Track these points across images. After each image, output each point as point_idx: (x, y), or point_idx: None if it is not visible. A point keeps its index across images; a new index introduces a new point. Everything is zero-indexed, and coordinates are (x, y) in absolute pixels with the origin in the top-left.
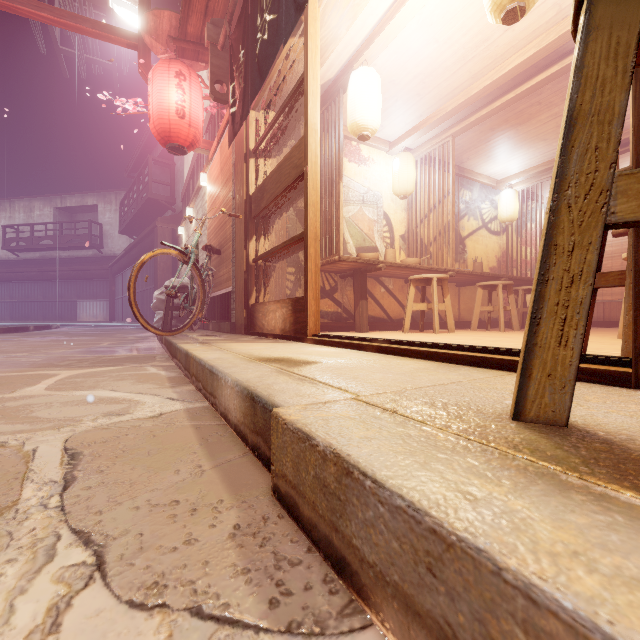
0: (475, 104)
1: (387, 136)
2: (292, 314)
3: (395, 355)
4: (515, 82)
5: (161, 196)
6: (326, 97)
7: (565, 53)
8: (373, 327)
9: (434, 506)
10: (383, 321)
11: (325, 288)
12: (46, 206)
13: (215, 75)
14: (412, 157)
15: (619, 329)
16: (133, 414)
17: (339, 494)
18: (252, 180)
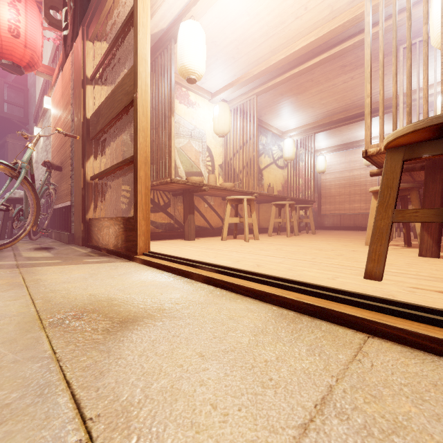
0: (272, 73)
1: (209, 88)
2: (123, 232)
3: (223, 288)
4: (299, 61)
5: (14, 116)
6: (160, 44)
7: (331, 45)
8: (199, 234)
9: None
10: (206, 229)
11: (160, 204)
12: None
13: (50, 0)
14: (228, 106)
15: (366, 239)
16: None
17: None
18: (89, 105)
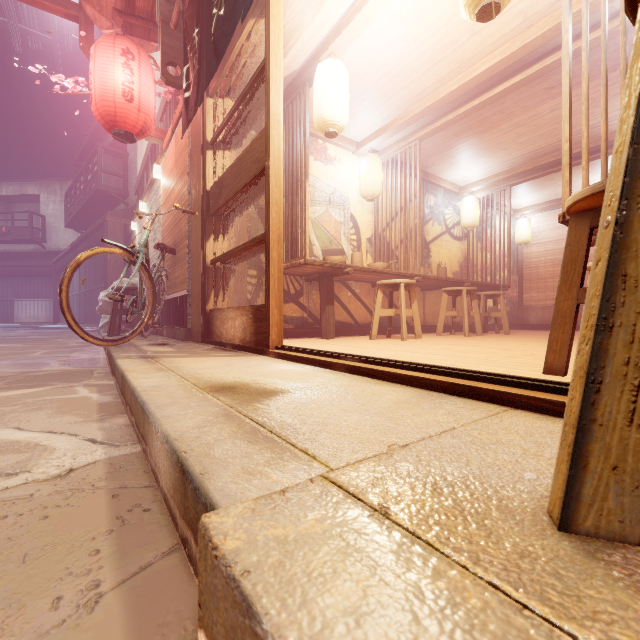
0: (441, 109)
1: (354, 136)
2: (253, 323)
3: (368, 377)
4: (480, 89)
5: (112, 188)
6: (291, 90)
7: (528, 63)
8: (340, 332)
9: None
10: (350, 326)
11: (290, 292)
12: None
13: (167, 56)
14: (379, 159)
15: None
16: (30, 472)
17: None
18: (210, 174)
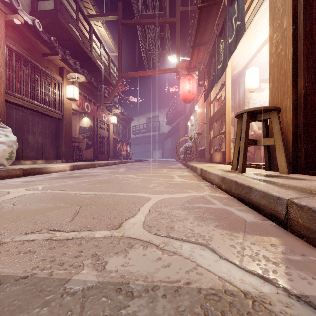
0: None
1: None
2: (222, 156)
3: None
4: None
5: (181, 109)
6: (239, 75)
7: None
8: None
9: (209, 171)
10: None
11: None
12: (143, 118)
13: (199, 79)
14: None
15: None
16: (183, 174)
17: (206, 173)
18: (212, 111)
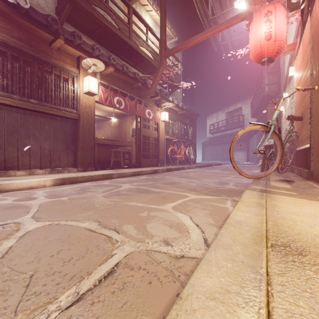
0: None
1: None
2: None
3: None
4: None
5: (271, 91)
6: None
7: None
8: None
9: None
10: None
11: None
12: (222, 113)
13: None
14: None
15: None
16: (171, 247)
17: None
18: None
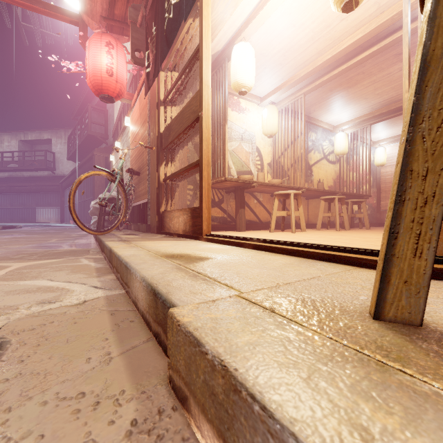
0: (320, 72)
1: (258, 93)
2: (191, 219)
3: (266, 251)
4: (347, 57)
5: (97, 133)
6: (216, 64)
7: (381, 38)
8: (249, 227)
9: None
10: (256, 223)
11: (215, 200)
12: (13, 139)
13: (135, 45)
14: (276, 108)
15: None
16: (62, 302)
17: (227, 407)
18: (162, 122)
